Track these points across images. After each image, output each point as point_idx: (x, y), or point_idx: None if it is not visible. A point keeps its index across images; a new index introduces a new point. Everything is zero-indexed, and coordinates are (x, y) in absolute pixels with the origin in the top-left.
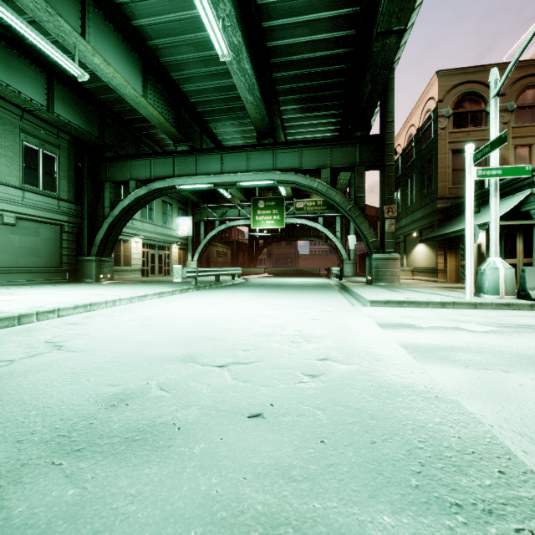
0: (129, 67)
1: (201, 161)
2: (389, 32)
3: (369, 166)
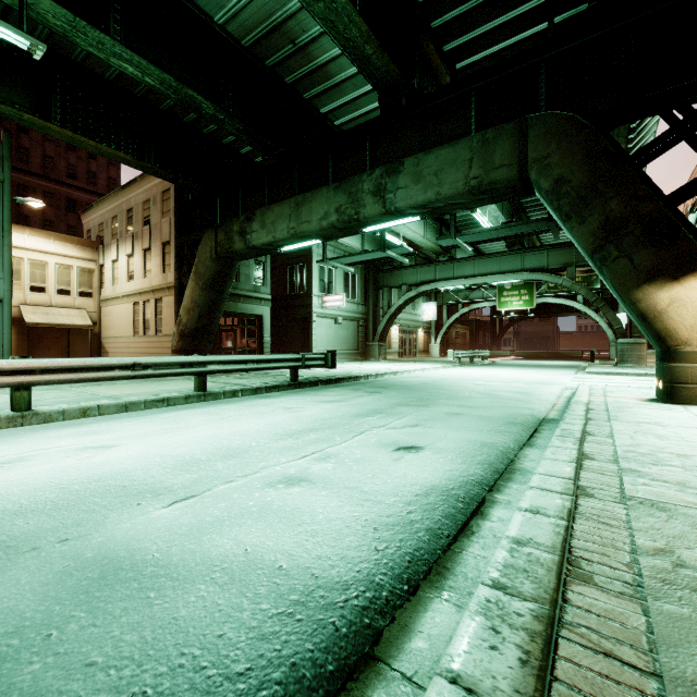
0: (419, 223)
1: (458, 267)
2: None
3: None
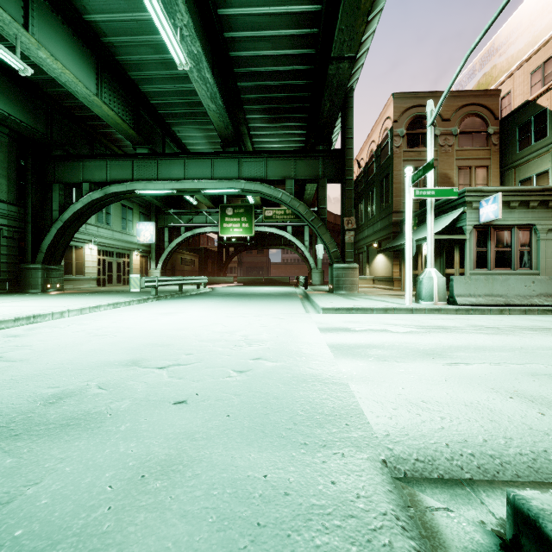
0: (81, 63)
1: (163, 166)
2: (342, 57)
3: (330, 179)
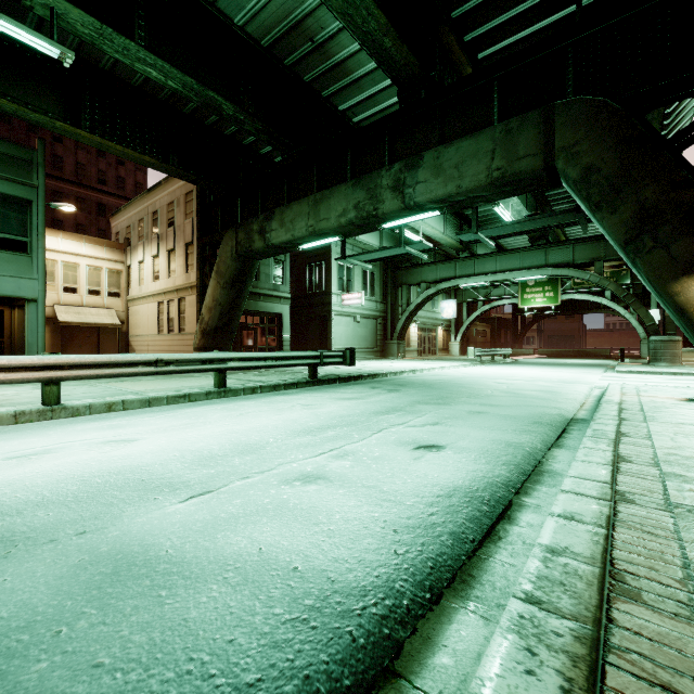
0: (438, 219)
1: (479, 263)
2: None
3: None
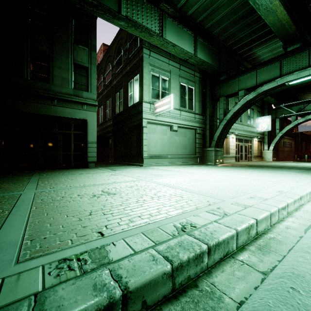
0: None
1: None
2: None
3: None
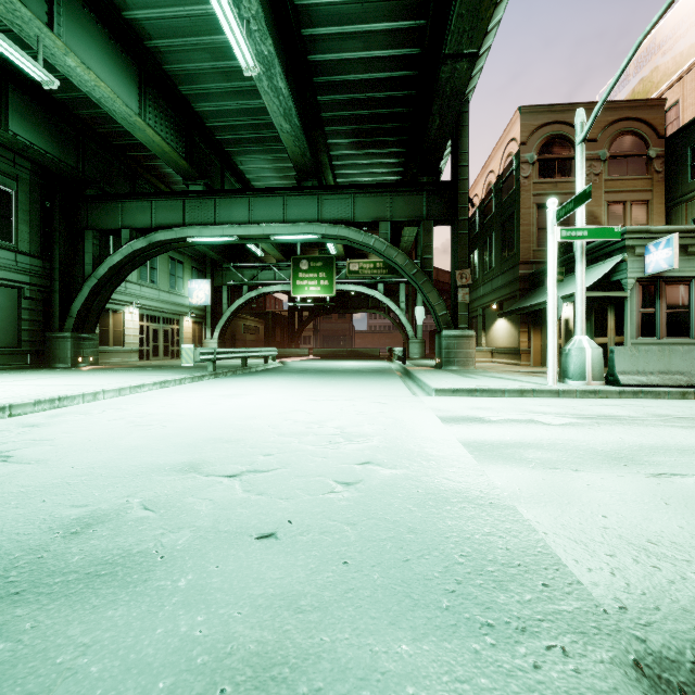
0: (120, 74)
1: (222, 206)
2: (460, 55)
3: (438, 221)
